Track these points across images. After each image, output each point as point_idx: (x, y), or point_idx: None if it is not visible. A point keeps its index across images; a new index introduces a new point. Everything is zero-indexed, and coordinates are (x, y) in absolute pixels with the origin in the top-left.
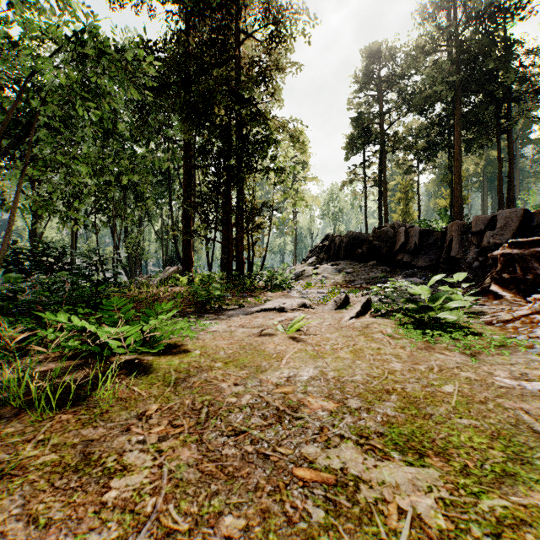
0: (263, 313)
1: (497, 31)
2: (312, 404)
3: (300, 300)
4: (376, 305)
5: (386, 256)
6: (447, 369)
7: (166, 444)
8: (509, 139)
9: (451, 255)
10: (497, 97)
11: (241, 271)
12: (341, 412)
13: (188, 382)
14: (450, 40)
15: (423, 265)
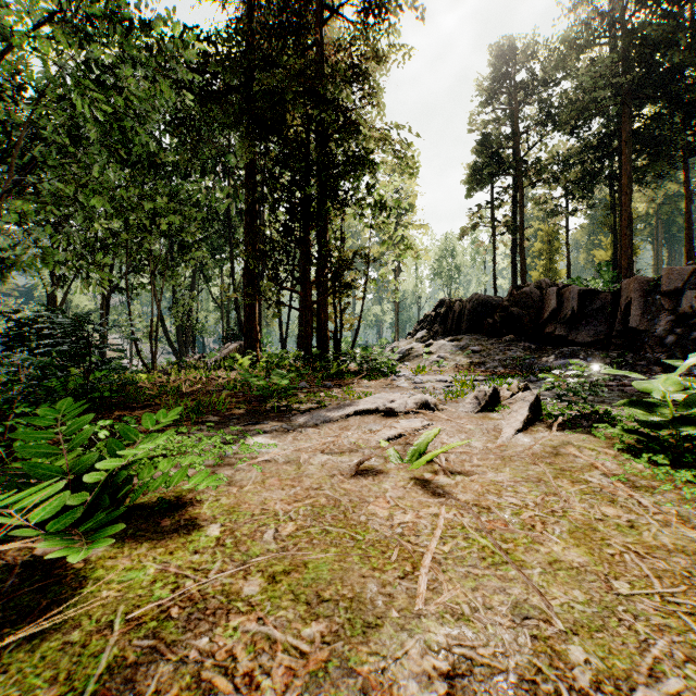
0: (358, 418)
1: (684, 12)
2: None
3: (419, 396)
4: (548, 406)
5: (530, 328)
6: None
7: None
8: None
9: (630, 325)
10: (685, 104)
11: (324, 349)
12: None
13: (137, 692)
14: (614, 28)
15: (586, 340)
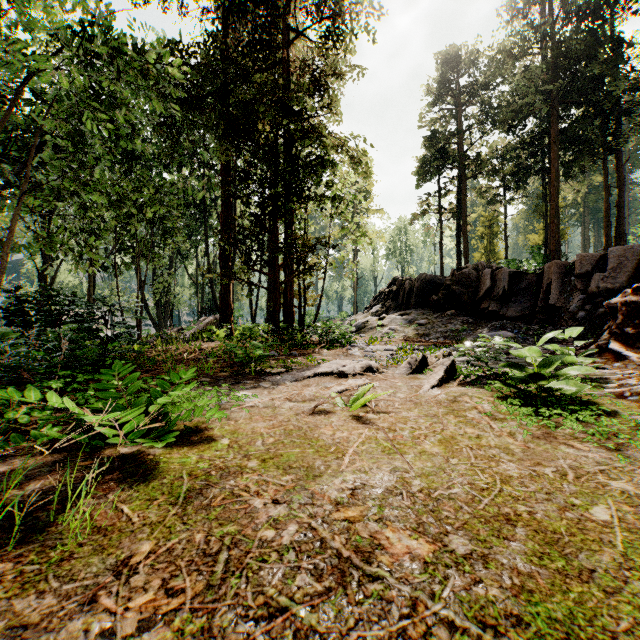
0: (317, 379)
1: (603, 29)
2: (393, 545)
3: (365, 362)
4: (463, 369)
5: (468, 304)
6: (587, 476)
7: (149, 638)
8: (618, 161)
9: (550, 302)
10: (603, 109)
11: (290, 322)
12: (441, 563)
13: (205, 497)
14: (544, 41)
15: (515, 315)
